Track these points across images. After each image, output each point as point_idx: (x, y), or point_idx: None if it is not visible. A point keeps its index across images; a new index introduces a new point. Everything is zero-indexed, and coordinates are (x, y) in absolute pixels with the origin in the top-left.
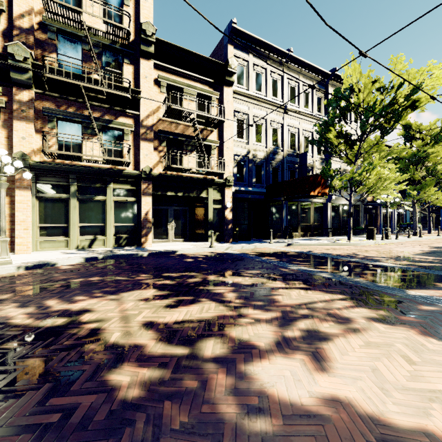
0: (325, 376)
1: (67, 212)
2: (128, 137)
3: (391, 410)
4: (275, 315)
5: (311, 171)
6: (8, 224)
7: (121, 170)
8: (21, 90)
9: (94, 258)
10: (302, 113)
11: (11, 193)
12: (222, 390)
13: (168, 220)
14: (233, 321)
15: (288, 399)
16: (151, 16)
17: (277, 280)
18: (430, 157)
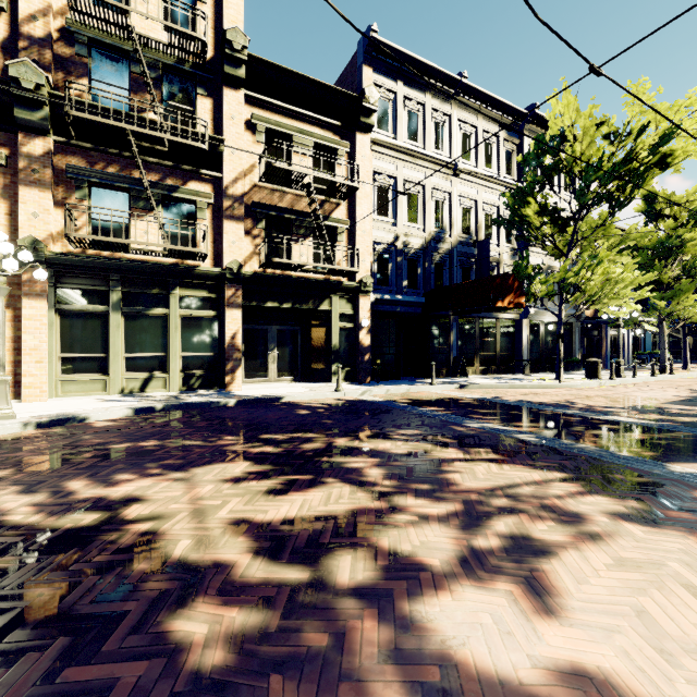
0: (555, 625)
1: (105, 334)
2: (204, 214)
3: (687, 695)
4: (452, 508)
5: (497, 269)
6: (11, 353)
7: (193, 266)
8: (31, 138)
9: (148, 409)
10: (481, 176)
11: (15, 304)
12: (373, 652)
13: (267, 347)
14: (382, 519)
15: (494, 671)
16: (241, 19)
17: (450, 447)
18: (687, 246)
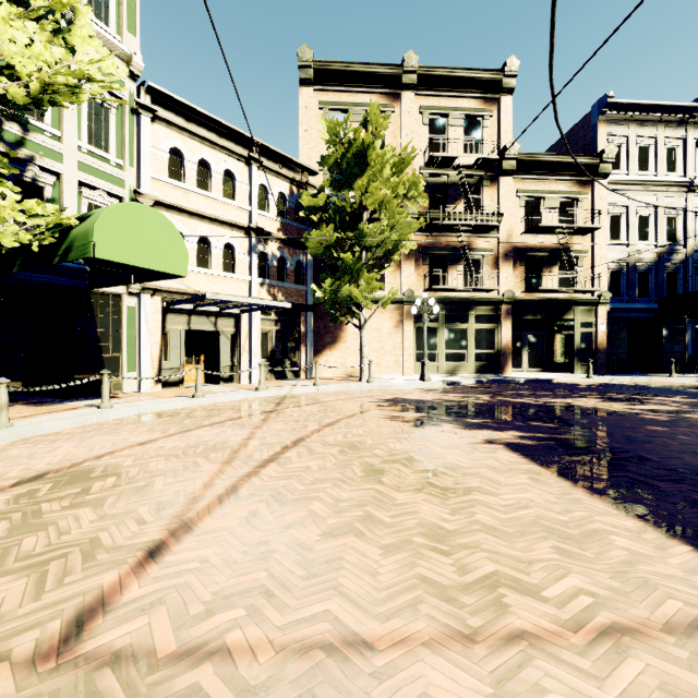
0: None
1: (436, 340)
2: (487, 262)
3: None
4: None
5: None
6: (397, 350)
7: (483, 296)
8: None
9: (480, 381)
10: None
11: (398, 324)
12: None
13: (521, 347)
14: (694, 411)
15: None
16: (511, 129)
17: None
18: None
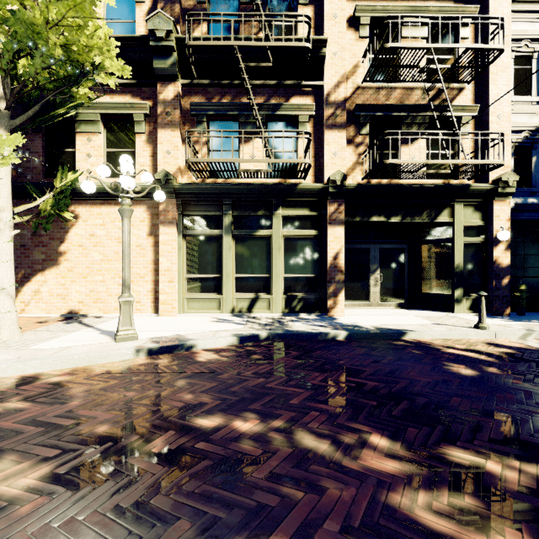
0: None
1: (219, 256)
2: (305, 129)
3: None
4: None
5: None
6: (153, 273)
7: (295, 183)
8: (165, 86)
9: (253, 337)
10: None
11: (155, 232)
12: None
13: (368, 268)
14: None
15: None
16: None
17: None
18: None
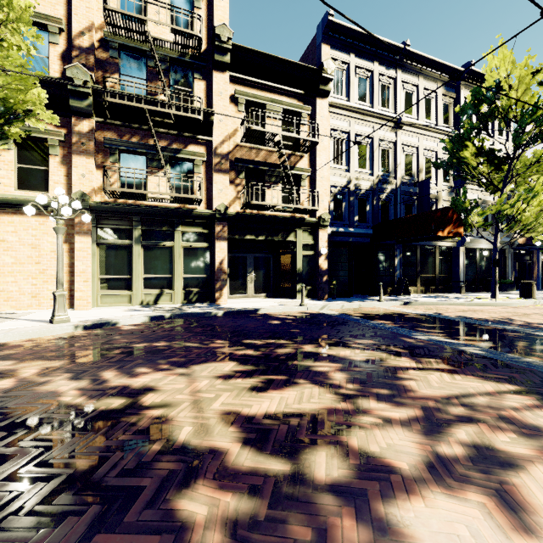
0: None
1: (130, 261)
2: (200, 169)
3: None
4: (412, 413)
5: (435, 204)
6: (67, 275)
7: (192, 209)
8: (80, 120)
9: (160, 317)
10: (422, 127)
11: (70, 240)
12: None
13: (246, 271)
14: (349, 419)
15: None
16: (227, 17)
17: (403, 356)
18: None
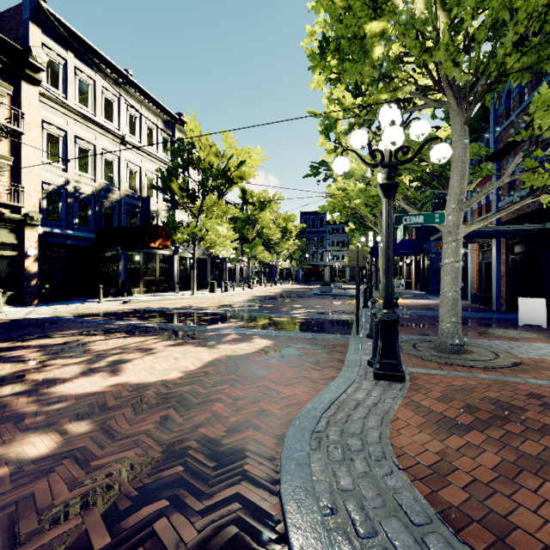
0: (116, 377)
1: None
2: None
3: (150, 378)
4: (86, 358)
5: (156, 219)
6: None
7: None
8: None
9: None
10: (144, 150)
11: None
12: (24, 404)
13: None
14: (36, 371)
15: (83, 392)
16: None
17: (98, 335)
18: (259, 221)
